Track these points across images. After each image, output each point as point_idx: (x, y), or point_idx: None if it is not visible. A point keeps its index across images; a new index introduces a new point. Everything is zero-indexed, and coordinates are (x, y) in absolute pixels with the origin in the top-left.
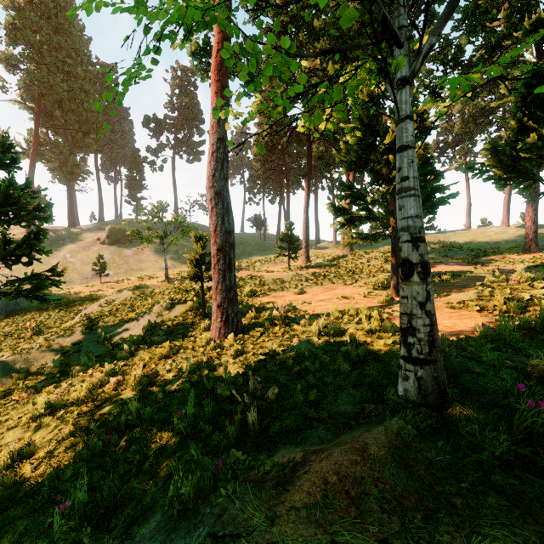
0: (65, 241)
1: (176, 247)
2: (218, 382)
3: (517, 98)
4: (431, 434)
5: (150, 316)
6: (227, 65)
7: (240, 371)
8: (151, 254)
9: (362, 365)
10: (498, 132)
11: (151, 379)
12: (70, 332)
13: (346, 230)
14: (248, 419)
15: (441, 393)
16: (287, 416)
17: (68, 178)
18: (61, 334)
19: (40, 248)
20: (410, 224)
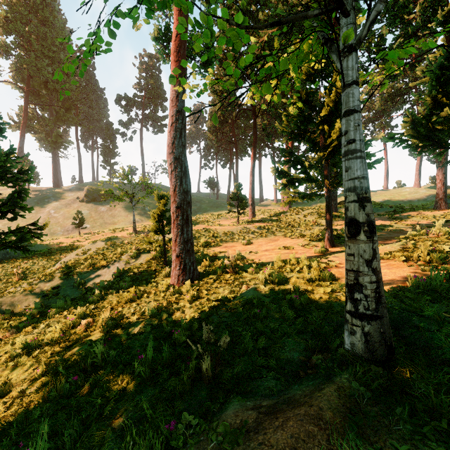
0: (49, 199)
1: (143, 205)
2: (175, 327)
3: (432, 78)
4: (383, 394)
5: (119, 264)
6: (182, 37)
7: (195, 315)
8: (122, 210)
9: (305, 313)
10: (411, 109)
11: (117, 321)
12: (51, 278)
13: (287, 190)
14: (202, 366)
15: (388, 348)
16: (238, 362)
17: (53, 146)
18: (42, 279)
19: (23, 206)
20: (357, 185)
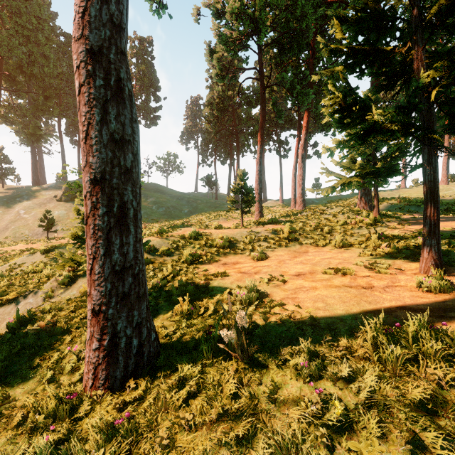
0: (22, 198)
1: None
2: None
3: None
4: None
5: (34, 297)
6: None
7: None
8: None
9: None
10: None
11: None
12: None
13: (338, 164)
14: None
15: None
16: None
17: (31, 139)
18: None
19: None
20: None
